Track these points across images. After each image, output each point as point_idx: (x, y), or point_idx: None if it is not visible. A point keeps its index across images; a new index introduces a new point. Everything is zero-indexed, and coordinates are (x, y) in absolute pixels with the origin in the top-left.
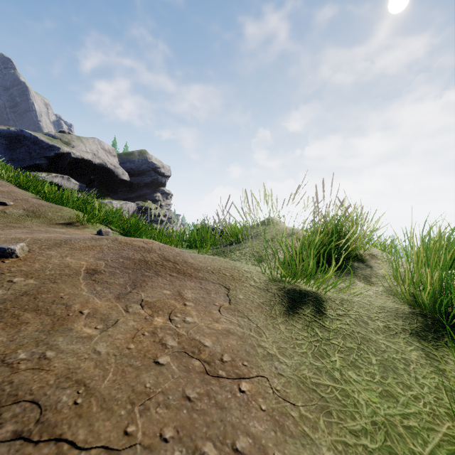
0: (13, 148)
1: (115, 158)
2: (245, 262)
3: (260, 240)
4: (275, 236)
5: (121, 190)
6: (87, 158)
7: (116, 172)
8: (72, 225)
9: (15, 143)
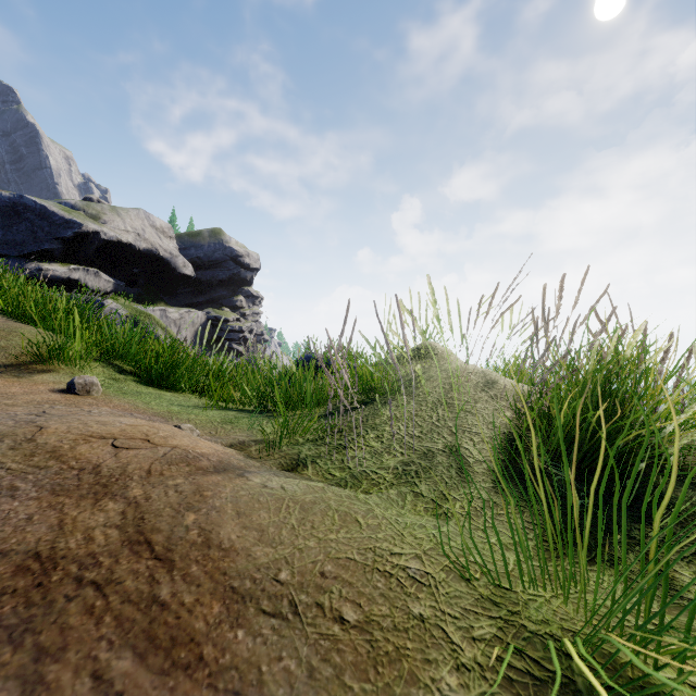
0: (8, 225)
1: (172, 240)
2: (397, 490)
3: (418, 400)
4: (449, 390)
5: (182, 291)
6: (126, 241)
7: (173, 263)
8: (21, 367)
9: (10, 217)
